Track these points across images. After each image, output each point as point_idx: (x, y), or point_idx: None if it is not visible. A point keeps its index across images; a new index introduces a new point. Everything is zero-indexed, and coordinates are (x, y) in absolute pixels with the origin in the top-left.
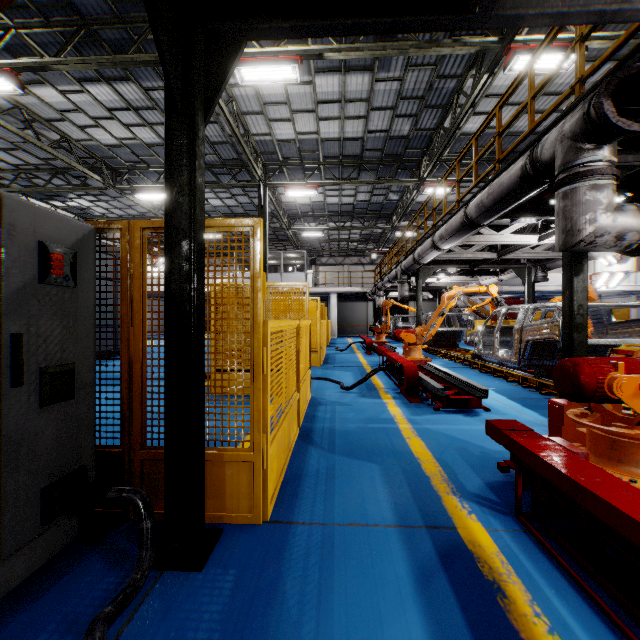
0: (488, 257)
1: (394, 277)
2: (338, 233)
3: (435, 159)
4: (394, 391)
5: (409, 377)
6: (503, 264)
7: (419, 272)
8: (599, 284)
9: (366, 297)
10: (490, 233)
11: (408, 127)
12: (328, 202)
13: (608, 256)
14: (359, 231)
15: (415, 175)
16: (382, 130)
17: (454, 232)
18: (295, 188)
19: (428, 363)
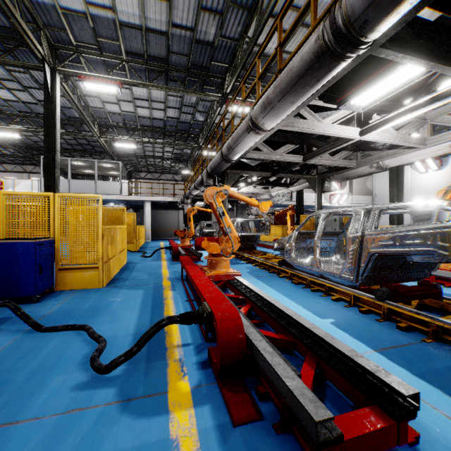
0: (295, 160)
1: (200, 182)
2: (153, 150)
3: (239, 70)
4: (197, 357)
5: (227, 344)
6: (298, 174)
7: (225, 175)
8: (334, 201)
9: (177, 206)
10: (314, 119)
11: (214, 30)
12: (139, 114)
13: (335, 184)
14: (171, 150)
15: (219, 91)
16: (187, 27)
17: (294, 82)
18: (93, 79)
19: (243, 282)
